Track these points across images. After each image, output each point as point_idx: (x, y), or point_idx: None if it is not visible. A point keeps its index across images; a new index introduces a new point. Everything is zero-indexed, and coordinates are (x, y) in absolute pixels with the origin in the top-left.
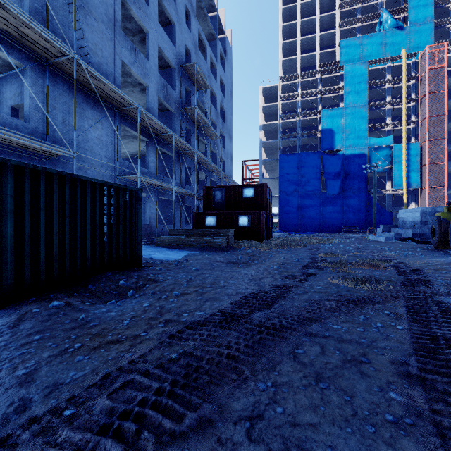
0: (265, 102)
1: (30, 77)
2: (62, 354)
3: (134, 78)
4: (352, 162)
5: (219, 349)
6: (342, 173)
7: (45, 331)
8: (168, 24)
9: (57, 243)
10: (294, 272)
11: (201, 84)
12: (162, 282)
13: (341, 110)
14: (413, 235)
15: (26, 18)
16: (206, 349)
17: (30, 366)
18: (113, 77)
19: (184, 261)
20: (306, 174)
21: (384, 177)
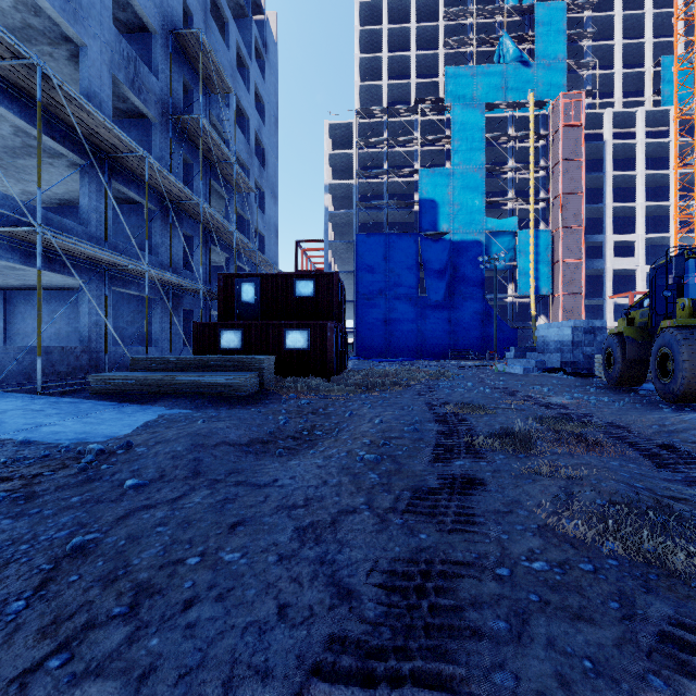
0: (333, 149)
1: None
2: None
3: (49, 20)
4: (463, 252)
5: None
6: (450, 268)
7: None
8: None
9: None
10: (422, 474)
11: (215, 78)
12: None
13: (448, 172)
14: (562, 363)
15: None
16: None
17: None
18: None
19: (122, 447)
20: (398, 267)
21: (504, 278)
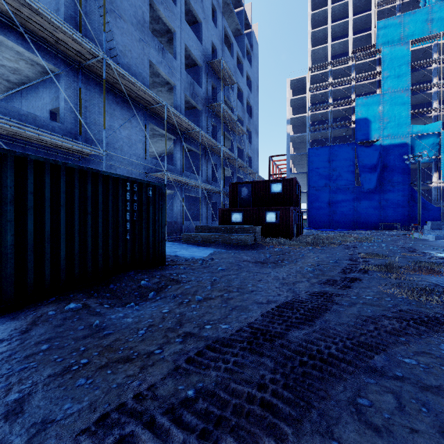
0: (293, 95)
1: (65, 80)
2: (63, 374)
3: (162, 78)
4: (391, 153)
5: (249, 388)
6: (380, 165)
7: (55, 339)
8: (195, 22)
9: (78, 241)
10: (333, 276)
11: (228, 80)
12: (185, 284)
13: (378, 97)
14: None
15: (59, 22)
16: (231, 386)
17: (25, 388)
18: (141, 77)
19: (210, 259)
20: (338, 167)
21: (430, 169)
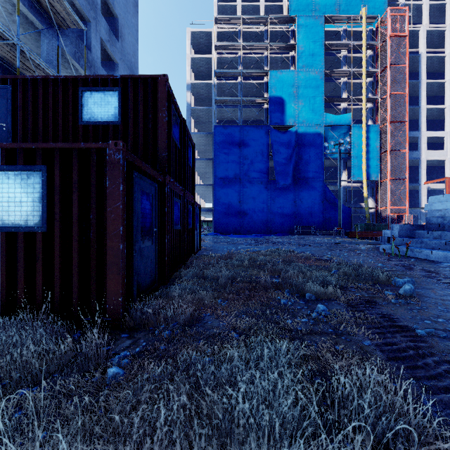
0: None
1: None
2: None
3: None
4: (306, 143)
5: None
6: (295, 155)
7: None
8: None
9: None
10: None
11: None
12: None
13: (293, 73)
14: None
15: None
16: None
17: None
18: None
19: None
20: (250, 155)
21: (336, 168)
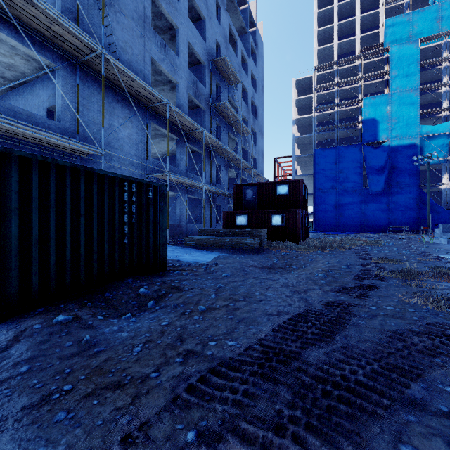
0: (298, 95)
1: (62, 76)
2: (41, 405)
3: (165, 76)
4: (400, 154)
5: (264, 431)
6: (388, 166)
7: (37, 358)
8: (198, 19)
9: (70, 245)
10: (347, 283)
11: (232, 78)
12: (187, 292)
13: (386, 96)
14: None
15: (54, 14)
16: (241, 426)
17: None
18: (142, 75)
19: (214, 264)
20: (345, 169)
21: (439, 170)
